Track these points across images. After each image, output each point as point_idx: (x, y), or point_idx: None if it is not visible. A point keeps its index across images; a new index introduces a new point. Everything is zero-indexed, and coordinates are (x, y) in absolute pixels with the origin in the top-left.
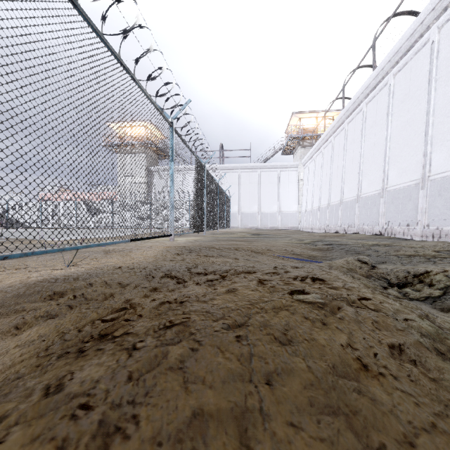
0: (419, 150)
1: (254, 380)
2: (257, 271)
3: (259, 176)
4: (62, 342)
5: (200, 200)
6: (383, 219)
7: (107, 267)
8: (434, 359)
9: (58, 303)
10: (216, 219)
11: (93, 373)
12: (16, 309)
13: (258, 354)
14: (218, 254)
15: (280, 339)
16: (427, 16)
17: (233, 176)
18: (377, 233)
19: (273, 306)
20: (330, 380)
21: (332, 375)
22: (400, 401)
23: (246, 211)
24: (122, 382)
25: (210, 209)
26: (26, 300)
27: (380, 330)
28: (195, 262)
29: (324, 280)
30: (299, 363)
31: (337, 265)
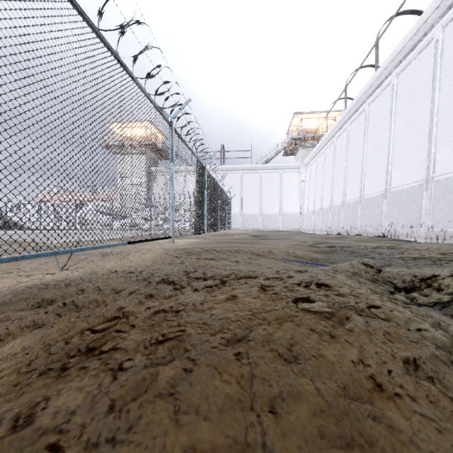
0: (423, 150)
1: (256, 408)
2: (259, 275)
3: (261, 177)
4: (46, 355)
5: (201, 201)
6: (386, 220)
7: (102, 271)
8: (452, 375)
9: (46, 311)
10: (217, 221)
11: (69, 401)
12: (0, 318)
13: (260, 375)
14: (218, 257)
15: (284, 356)
16: (431, 15)
17: (234, 177)
18: (380, 234)
19: (276, 317)
20: (341, 405)
21: (343, 399)
22: (420, 428)
23: (247, 213)
24: (102, 413)
25: (211, 210)
26: (11, 308)
27: (392, 342)
28: (195, 266)
29: (330, 286)
30: (306, 385)
31: (341, 269)
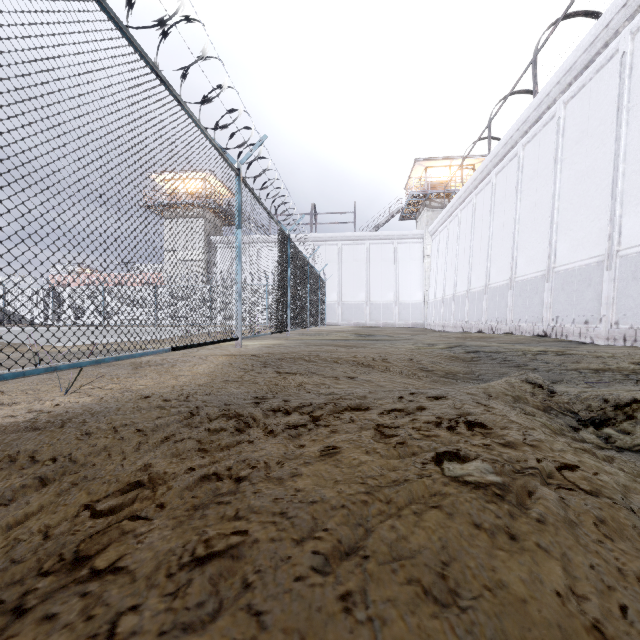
0: (603, 212)
1: None
2: (372, 406)
3: (368, 251)
4: (6, 564)
5: (282, 285)
6: (549, 312)
7: (127, 396)
8: None
9: (21, 473)
10: (305, 313)
11: None
12: None
13: None
14: (308, 369)
15: (434, 591)
16: (616, 16)
17: (331, 250)
18: (540, 333)
19: (409, 496)
20: None
21: None
22: None
23: (349, 301)
24: None
25: (297, 298)
26: None
27: (612, 540)
28: (272, 386)
29: (487, 427)
30: None
31: (496, 391)
